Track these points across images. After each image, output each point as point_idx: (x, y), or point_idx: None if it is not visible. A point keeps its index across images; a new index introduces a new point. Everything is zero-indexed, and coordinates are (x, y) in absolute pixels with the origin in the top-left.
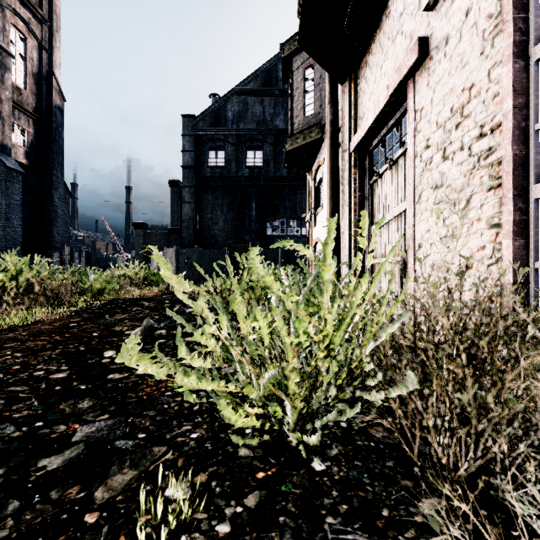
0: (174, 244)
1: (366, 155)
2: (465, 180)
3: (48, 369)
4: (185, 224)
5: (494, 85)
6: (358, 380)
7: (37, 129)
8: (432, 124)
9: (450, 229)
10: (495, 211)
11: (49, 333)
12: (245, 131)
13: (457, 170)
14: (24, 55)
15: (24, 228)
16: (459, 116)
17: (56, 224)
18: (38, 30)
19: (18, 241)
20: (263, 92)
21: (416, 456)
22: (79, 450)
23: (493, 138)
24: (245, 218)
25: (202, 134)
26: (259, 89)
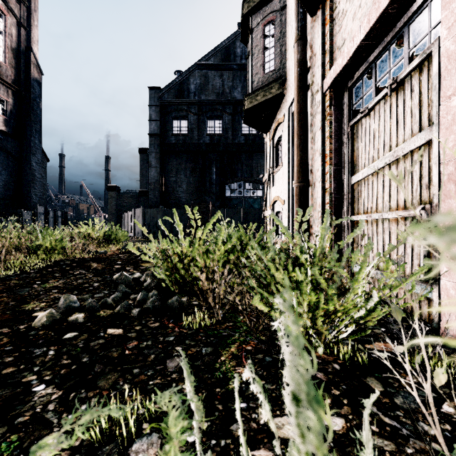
0: (143, 205)
1: (344, 93)
2: None
3: None
4: (151, 186)
5: None
6: None
7: (16, 99)
8: None
9: None
10: None
11: None
12: (206, 102)
13: None
14: (3, 31)
15: (3, 189)
16: None
17: (33, 186)
18: (17, 9)
19: None
20: (222, 66)
21: None
22: None
23: None
24: (206, 181)
25: (167, 105)
26: (219, 64)
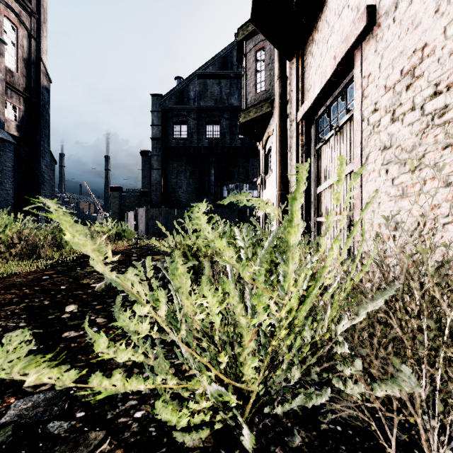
0: (144, 204)
1: (312, 124)
2: (417, 139)
3: (6, 326)
4: (153, 187)
5: (450, 42)
6: (320, 352)
7: (27, 106)
8: (380, 88)
9: (399, 188)
10: (452, 169)
11: (20, 286)
12: (204, 108)
13: (408, 131)
14: (15, 42)
15: (15, 190)
16: (410, 78)
17: (43, 187)
18: (28, 22)
19: (10, 202)
20: (220, 75)
21: (394, 449)
22: (4, 437)
23: (449, 95)
24: (204, 183)
25: (168, 111)
26: (217, 72)
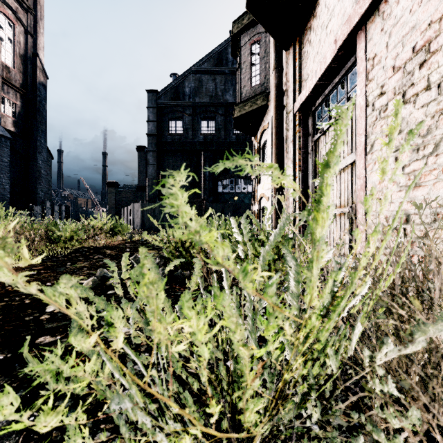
0: (140, 199)
1: (309, 115)
2: (433, 122)
3: None
4: (149, 182)
5: None
6: (337, 373)
7: (24, 102)
8: (388, 69)
9: (411, 177)
10: None
11: (4, 283)
12: (200, 104)
13: (422, 113)
14: (12, 39)
15: (12, 185)
16: (424, 54)
17: (40, 182)
18: (24, 18)
19: (7, 197)
20: (215, 71)
21: None
22: None
23: None
24: (200, 178)
25: (164, 107)
26: (212, 69)
